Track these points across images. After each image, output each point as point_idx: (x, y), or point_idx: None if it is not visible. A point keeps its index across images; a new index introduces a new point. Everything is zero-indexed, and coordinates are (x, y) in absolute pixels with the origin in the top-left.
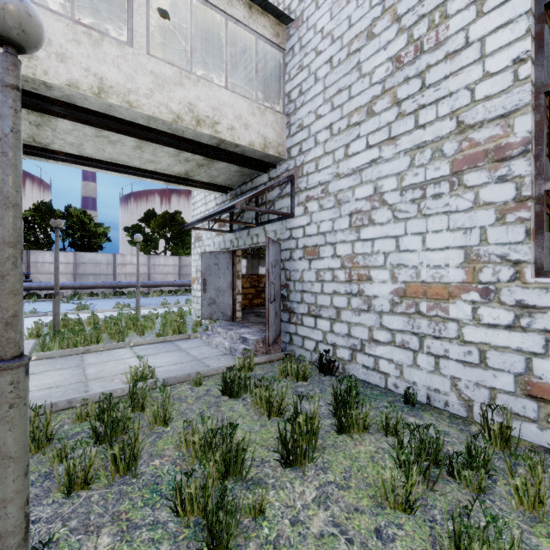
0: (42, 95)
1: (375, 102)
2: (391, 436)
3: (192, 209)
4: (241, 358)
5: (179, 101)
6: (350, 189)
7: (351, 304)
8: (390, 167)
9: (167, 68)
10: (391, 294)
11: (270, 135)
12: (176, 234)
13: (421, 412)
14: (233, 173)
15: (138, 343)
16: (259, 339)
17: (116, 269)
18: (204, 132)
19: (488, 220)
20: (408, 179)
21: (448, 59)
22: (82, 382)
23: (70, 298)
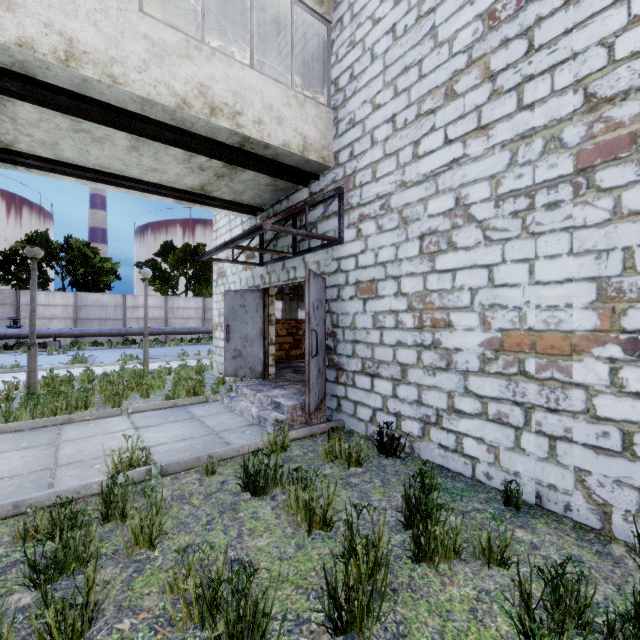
0: None
1: (457, 79)
2: (495, 565)
3: (214, 237)
4: (271, 434)
5: (185, 80)
6: (420, 202)
7: (422, 360)
8: (480, 168)
9: (168, 33)
10: (481, 346)
11: (311, 134)
12: (199, 271)
13: (531, 519)
14: (263, 187)
15: (139, 409)
16: (297, 405)
17: (126, 313)
18: (220, 125)
19: (637, 237)
20: (507, 183)
21: (570, 5)
22: (49, 470)
23: (68, 348)
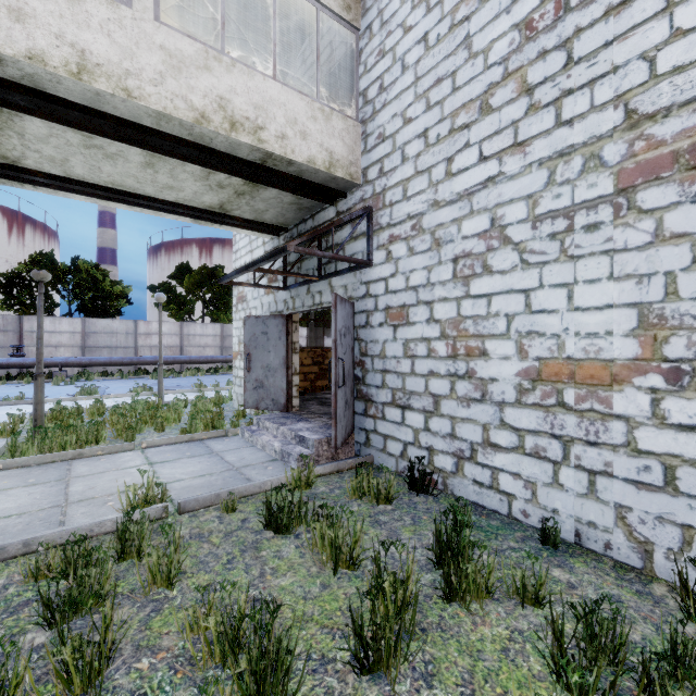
0: None
1: (492, 93)
2: (530, 605)
3: (234, 259)
4: (295, 469)
5: (204, 93)
6: (454, 223)
7: (455, 390)
8: (516, 187)
9: (185, 43)
10: (518, 376)
11: (338, 149)
12: (217, 294)
13: (569, 558)
14: (286, 205)
15: (154, 443)
16: (323, 439)
17: (138, 340)
18: (241, 141)
19: (679, 261)
20: (545, 203)
21: (610, 16)
22: (59, 507)
23: (75, 379)
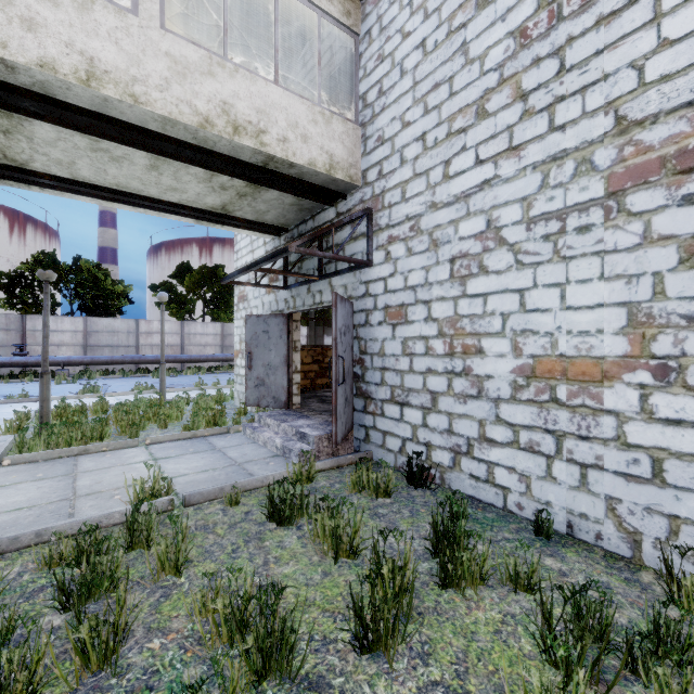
0: (3, 82)
1: (488, 98)
2: (522, 591)
3: (235, 259)
4: (296, 464)
5: (208, 98)
6: (451, 224)
7: (452, 387)
8: (511, 189)
9: (190, 49)
10: (512, 373)
11: (338, 152)
12: (218, 294)
13: (561, 548)
14: (287, 206)
15: (157, 440)
16: (323, 436)
17: (139, 339)
18: (244, 144)
19: (666, 262)
20: (539, 205)
21: (601, 26)
22: (68, 500)
23: (77, 377)
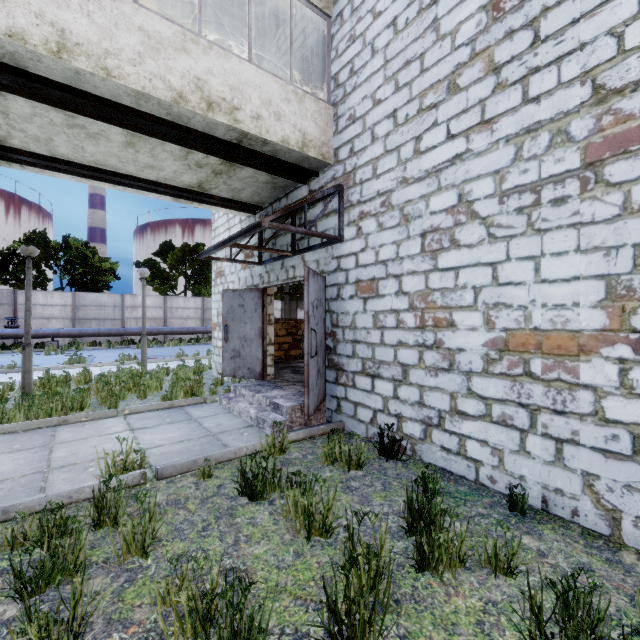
0: None
1: (459, 73)
2: (502, 574)
3: (213, 236)
4: (269, 436)
5: (181, 74)
6: (422, 199)
7: (423, 360)
8: (483, 163)
9: (163, 25)
10: (485, 346)
11: (310, 130)
12: (198, 270)
13: (537, 524)
14: (262, 184)
15: (136, 410)
16: (296, 406)
17: (125, 313)
18: (218, 120)
19: None
20: (512, 178)
21: None
22: (41, 473)
23: (66, 348)
